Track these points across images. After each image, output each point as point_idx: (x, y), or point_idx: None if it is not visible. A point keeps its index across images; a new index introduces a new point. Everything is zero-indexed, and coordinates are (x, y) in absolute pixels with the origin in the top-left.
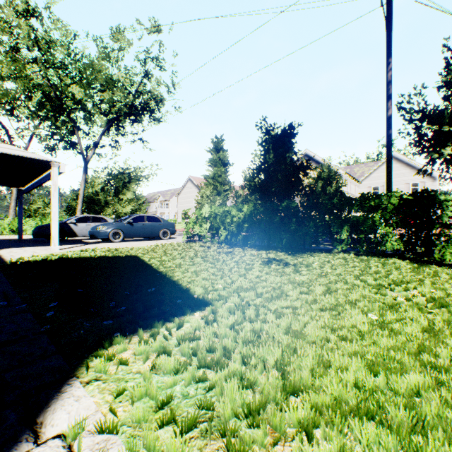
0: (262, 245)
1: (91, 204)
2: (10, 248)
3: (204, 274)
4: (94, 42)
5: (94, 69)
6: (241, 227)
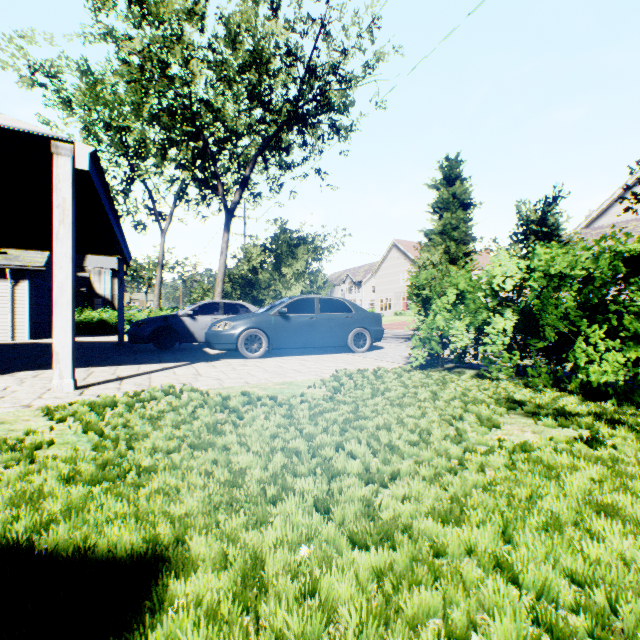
0: None
1: (247, 287)
2: (29, 370)
3: None
4: None
5: (230, 30)
6: None
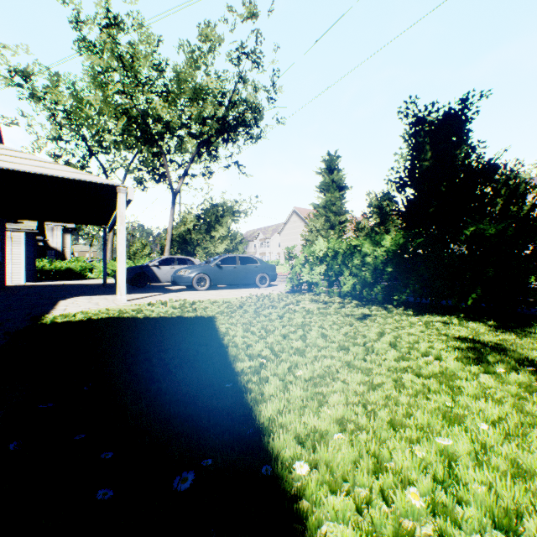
0: (416, 302)
1: (183, 244)
2: (81, 296)
3: (337, 398)
4: (180, 48)
5: (180, 79)
6: (380, 271)
